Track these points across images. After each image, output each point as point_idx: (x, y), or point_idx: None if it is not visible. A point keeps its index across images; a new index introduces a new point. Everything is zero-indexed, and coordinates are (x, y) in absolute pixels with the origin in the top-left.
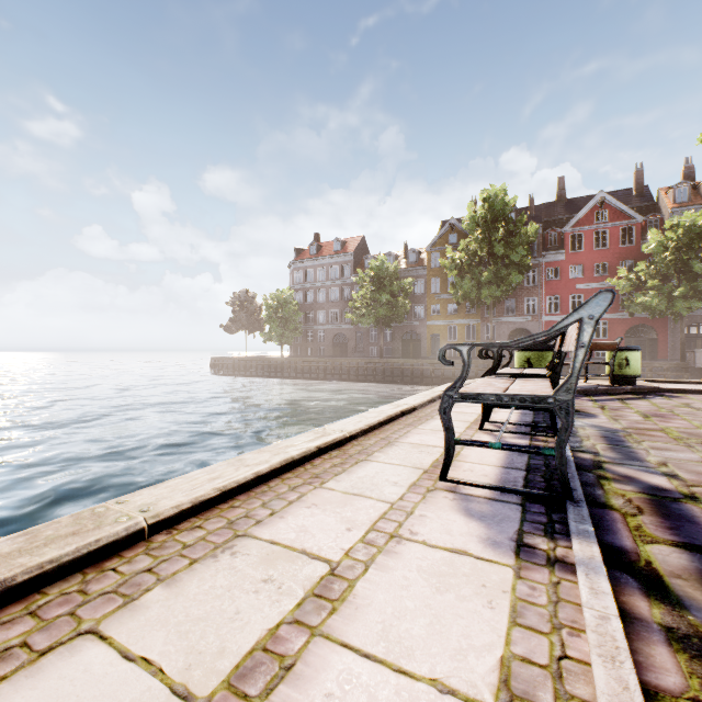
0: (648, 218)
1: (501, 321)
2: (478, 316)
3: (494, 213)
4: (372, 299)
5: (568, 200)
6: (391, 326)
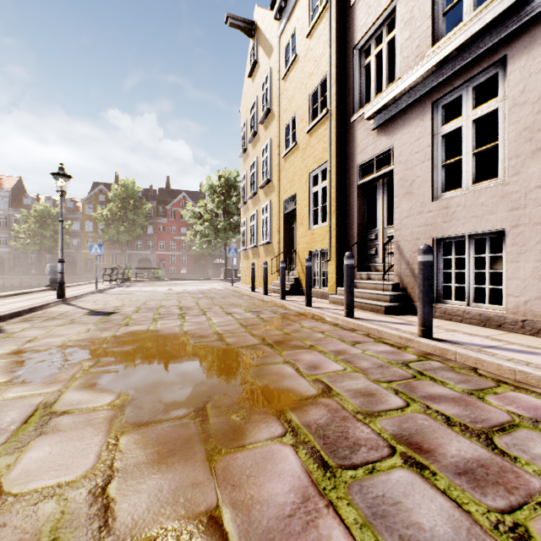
0: None
1: (134, 253)
2: (120, 249)
3: (128, 194)
4: (35, 232)
5: (172, 189)
6: (53, 252)
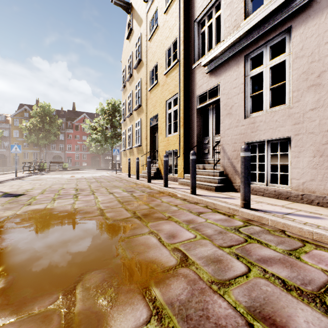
0: None
1: (50, 152)
2: (39, 149)
3: (45, 113)
4: None
5: (76, 111)
6: None
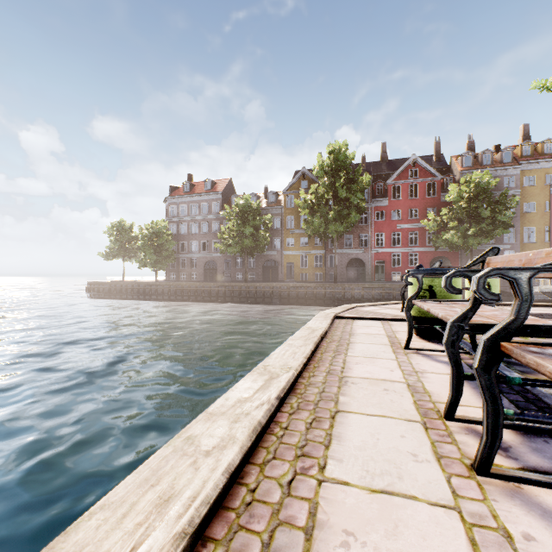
0: (445, 177)
1: (342, 252)
2: (324, 248)
3: (338, 163)
4: (238, 232)
5: (389, 160)
6: (254, 255)
